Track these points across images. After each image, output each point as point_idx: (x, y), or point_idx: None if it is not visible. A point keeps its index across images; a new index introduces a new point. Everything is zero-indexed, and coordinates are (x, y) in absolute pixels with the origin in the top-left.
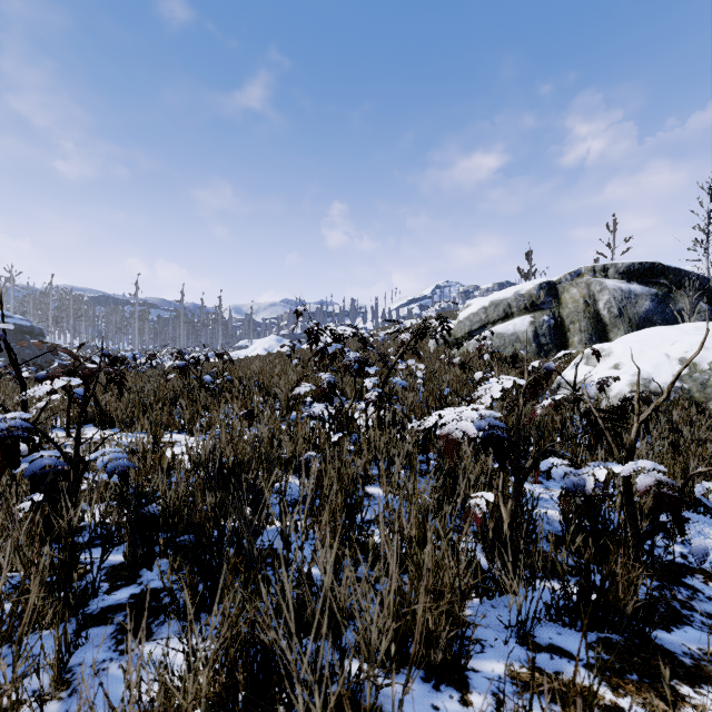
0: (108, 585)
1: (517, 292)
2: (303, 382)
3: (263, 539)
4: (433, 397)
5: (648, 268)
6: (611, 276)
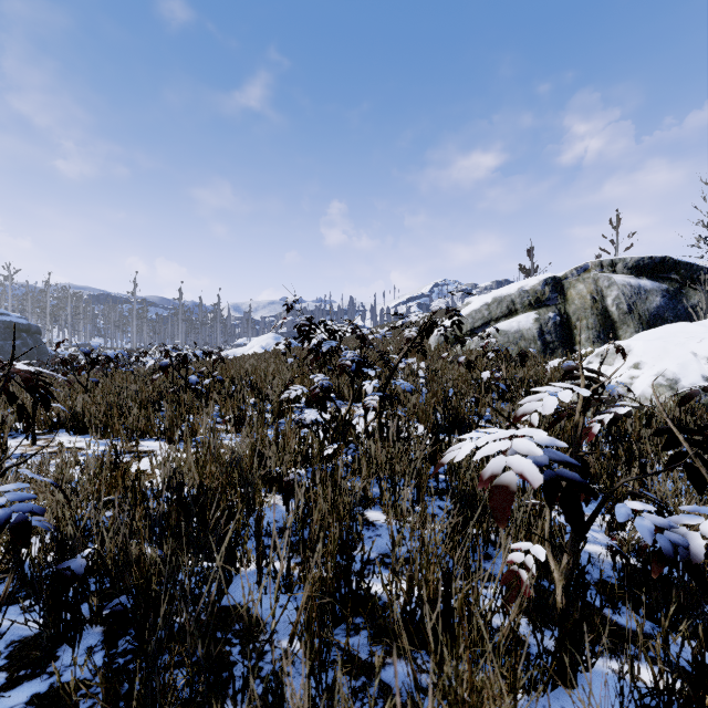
0: (5, 677)
1: (521, 287)
2: (298, 381)
3: (234, 589)
4: (437, 399)
5: (658, 263)
6: (619, 271)
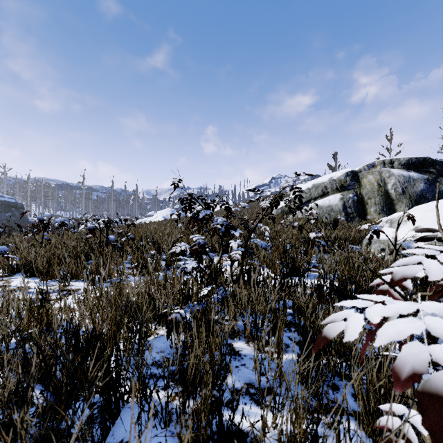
0: None
1: (331, 178)
2: (185, 239)
3: (120, 422)
4: (278, 251)
5: (421, 161)
6: (396, 167)
